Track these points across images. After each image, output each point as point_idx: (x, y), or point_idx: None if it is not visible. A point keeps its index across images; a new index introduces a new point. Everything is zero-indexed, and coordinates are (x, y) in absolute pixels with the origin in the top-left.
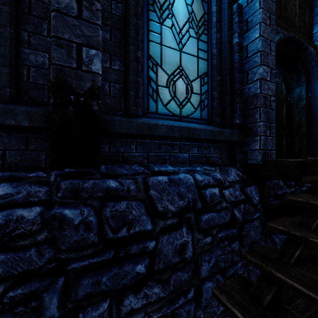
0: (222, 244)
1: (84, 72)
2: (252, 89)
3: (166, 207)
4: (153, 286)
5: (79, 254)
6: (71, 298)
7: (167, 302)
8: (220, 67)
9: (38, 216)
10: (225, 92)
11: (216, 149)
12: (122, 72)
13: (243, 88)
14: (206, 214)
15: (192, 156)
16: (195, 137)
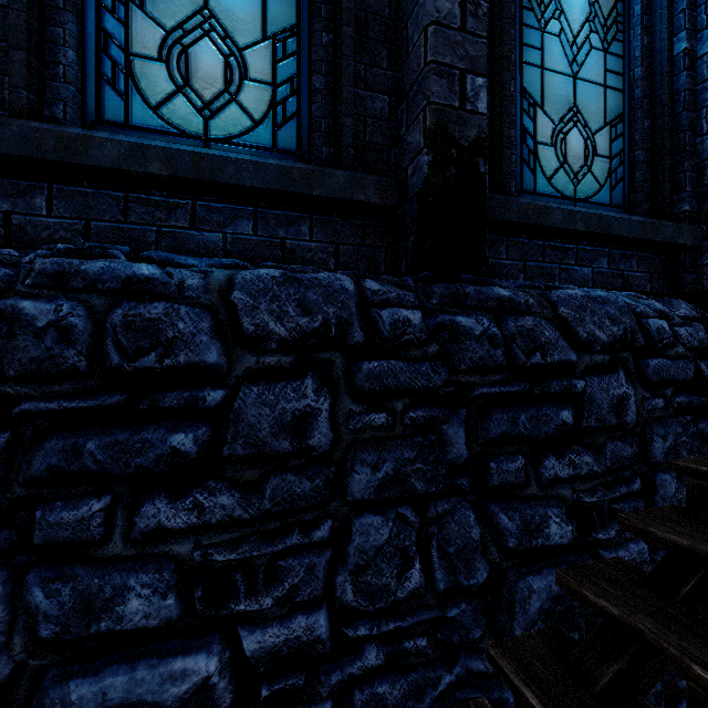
0: (681, 418)
1: (469, 113)
2: None
3: (592, 333)
4: (581, 452)
5: (484, 378)
6: (479, 438)
7: (601, 486)
8: (649, 103)
9: (423, 322)
10: (663, 150)
11: (641, 263)
12: (487, 121)
13: (697, 141)
14: (652, 359)
15: (597, 274)
16: (611, 233)
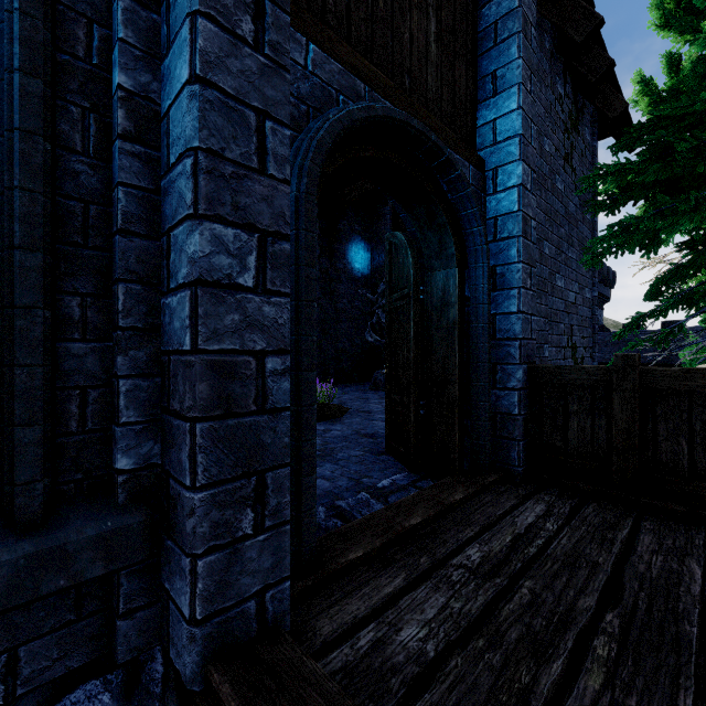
0: None
1: None
2: (176, 320)
3: None
4: None
5: None
6: None
7: None
8: None
9: None
10: (14, 336)
11: None
12: None
13: (161, 303)
14: None
15: None
16: None
